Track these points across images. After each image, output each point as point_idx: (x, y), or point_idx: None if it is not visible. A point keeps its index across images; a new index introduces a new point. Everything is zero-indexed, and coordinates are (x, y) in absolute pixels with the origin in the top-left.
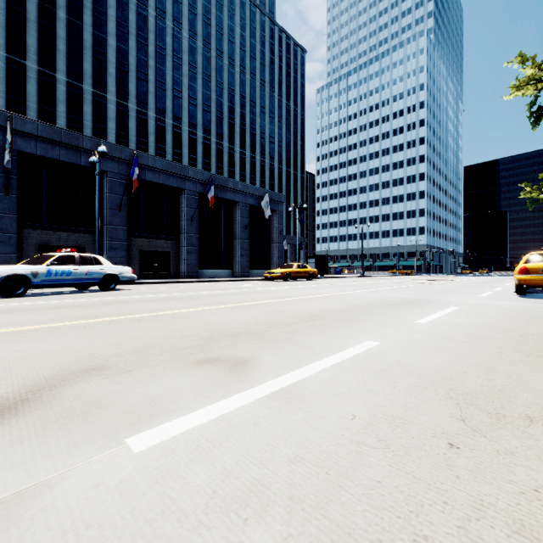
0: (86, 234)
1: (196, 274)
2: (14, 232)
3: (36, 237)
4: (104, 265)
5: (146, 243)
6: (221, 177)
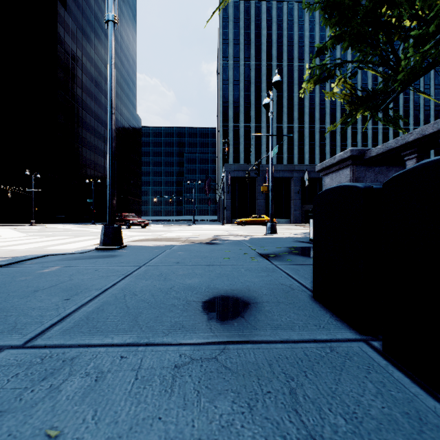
0: None
1: None
2: (300, 206)
3: (304, 207)
4: None
5: None
6: None
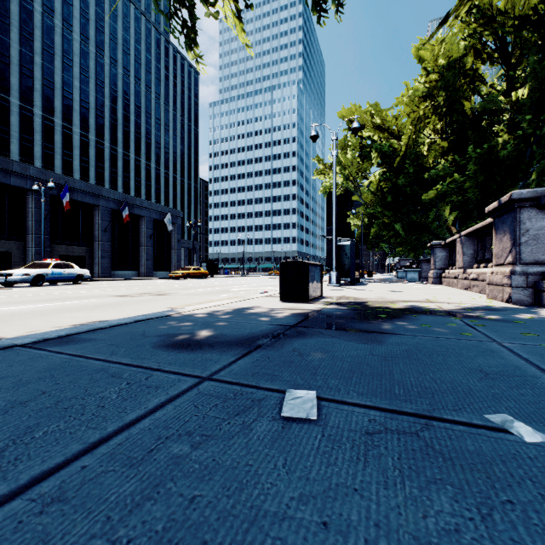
0: (12, 241)
1: (109, 274)
2: None
3: None
4: (76, 268)
5: (64, 248)
6: (130, 197)
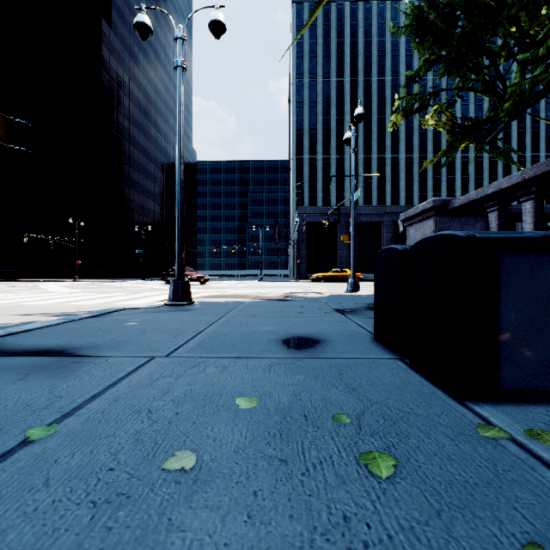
0: None
1: None
2: None
3: None
4: None
5: None
6: None
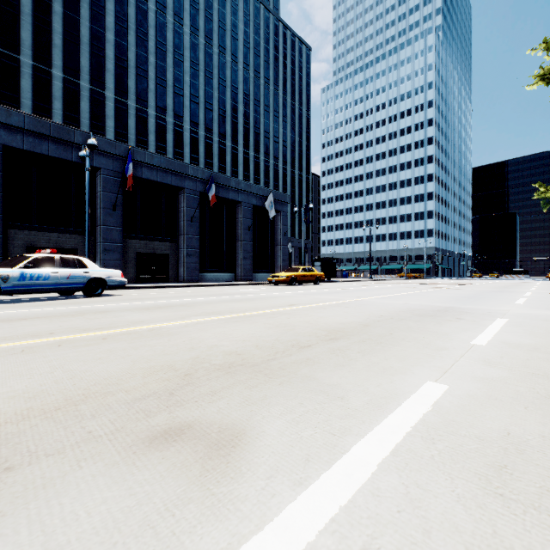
0: (79, 235)
1: (196, 278)
2: None
3: (24, 239)
4: (89, 267)
5: (143, 244)
6: (222, 176)
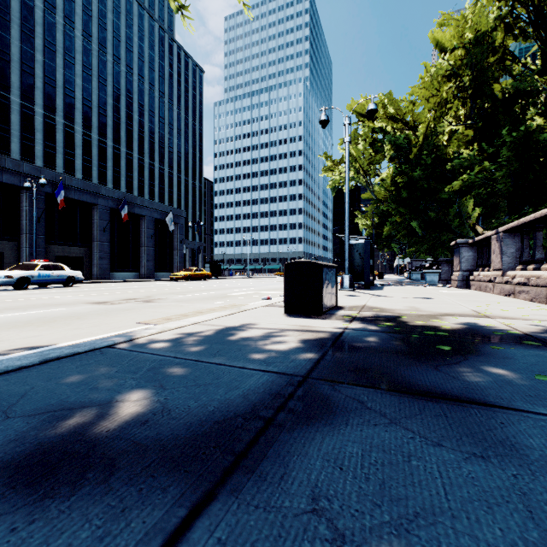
0: (4, 241)
1: (108, 276)
2: None
3: None
4: (67, 270)
5: (61, 249)
6: (130, 195)
